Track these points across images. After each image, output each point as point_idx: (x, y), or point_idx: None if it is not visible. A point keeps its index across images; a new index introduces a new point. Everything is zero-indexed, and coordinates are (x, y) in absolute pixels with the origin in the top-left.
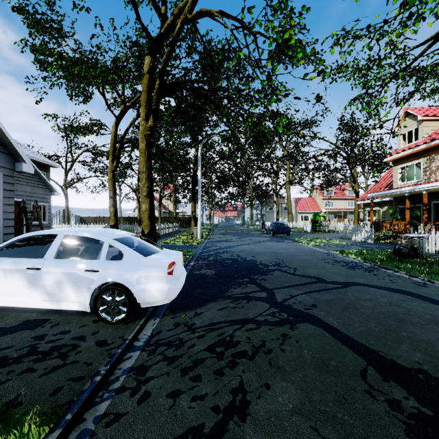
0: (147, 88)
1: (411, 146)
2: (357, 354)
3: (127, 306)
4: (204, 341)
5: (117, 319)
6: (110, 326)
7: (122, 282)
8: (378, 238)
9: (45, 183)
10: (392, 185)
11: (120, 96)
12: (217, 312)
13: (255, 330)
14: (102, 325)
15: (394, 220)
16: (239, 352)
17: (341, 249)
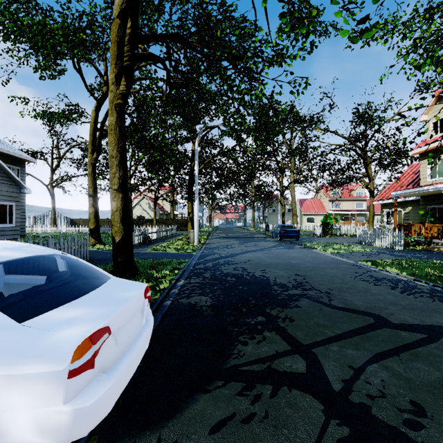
0: (117, 39)
1: None
2: None
3: None
4: None
5: None
6: None
7: None
8: (405, 243)
9: (12, 178)
10: (416, 183)
11: (102, 76)
12: (208, 442)
13: None
14: None
15: (426, 223)
16: None
17: (369, 258)
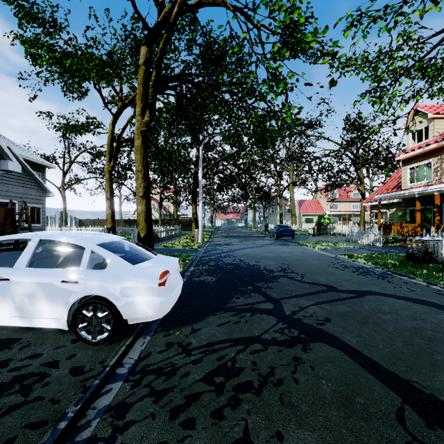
0: (143, 81)
1: (421, 145)
2: (387, 386)
3: (111, 323)
4: (200, 367)
5: (99, 338)
6: (91, 346)
7: (105, 295)
8: (386, 241)
9: (39, 184)
10: (400, 186)
11: (117, 93)
12: (217, 328)
13: (261, 353)
14: (81, 346)
15: (403, 222)
16: (242, 383)
17: (349, 253)
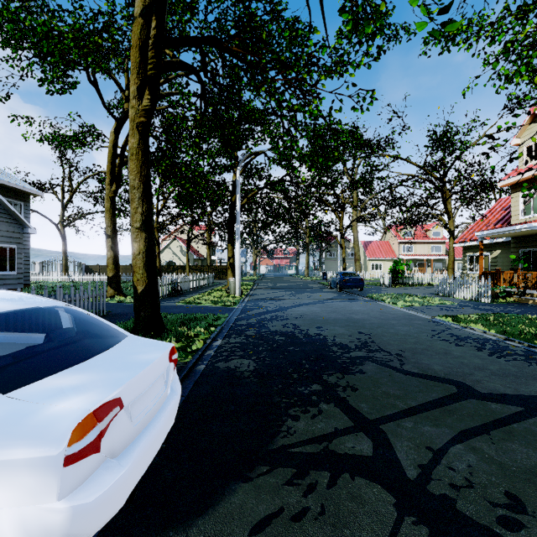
0: (139, 42)
1: None
2: None
3: None
4: None
5: None
6: None
7: None
8: (492, 295)
9: (13, 216)
10: (506, 221)
11: (123, 91)
12: None
13: None
14: None
15: (518, 269)
16: None
17: (450, 313)
